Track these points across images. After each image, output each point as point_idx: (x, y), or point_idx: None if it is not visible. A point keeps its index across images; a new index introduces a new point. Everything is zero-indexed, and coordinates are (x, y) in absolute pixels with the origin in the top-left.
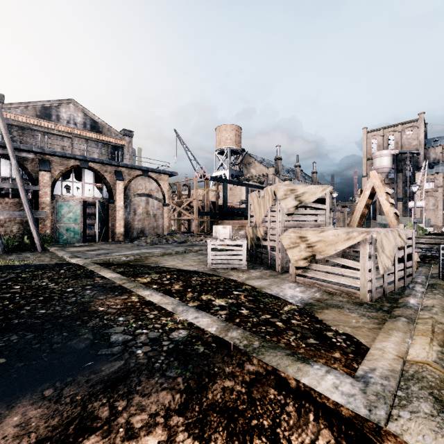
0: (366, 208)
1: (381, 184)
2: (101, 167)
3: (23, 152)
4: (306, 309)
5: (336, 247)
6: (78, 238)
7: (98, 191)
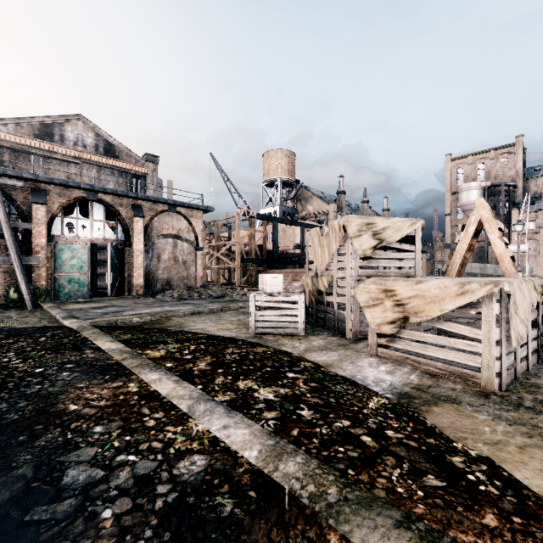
0: (468, 250)
1: (491, 216)
2: (115, 200)
3: (10, 179)
4: (403, 404)
5: (443, 305)
6: (85, 291)
7: (110, 231)
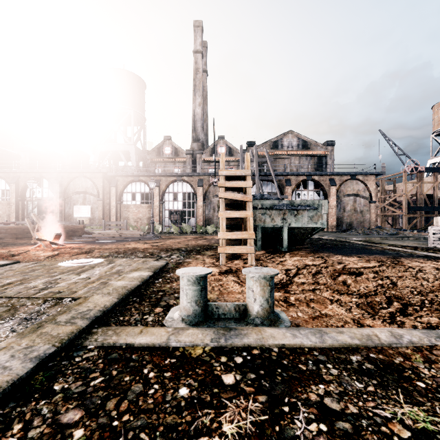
0: None
1: None
2: (319, 178)
3: (279, 177)
4: None
5: None
6: None
7: (316, 195)
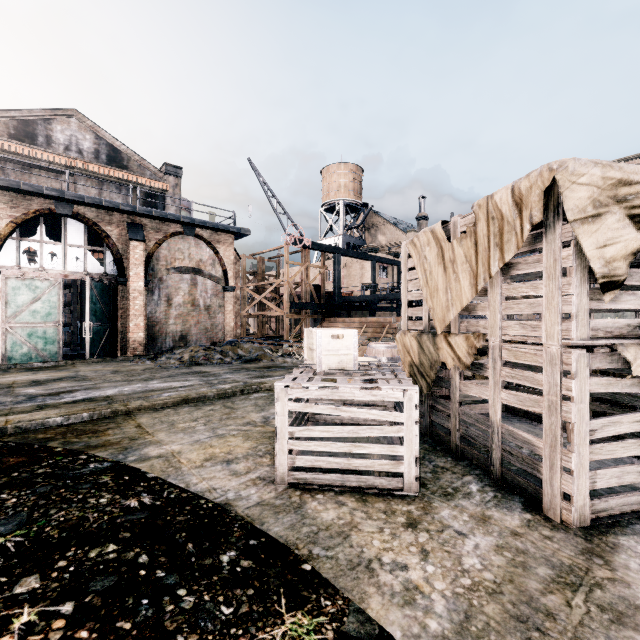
0: None
1: None
2: (100, 215)
3: None
4: None
5: None
6: (54, 350)
7: (95, 262)
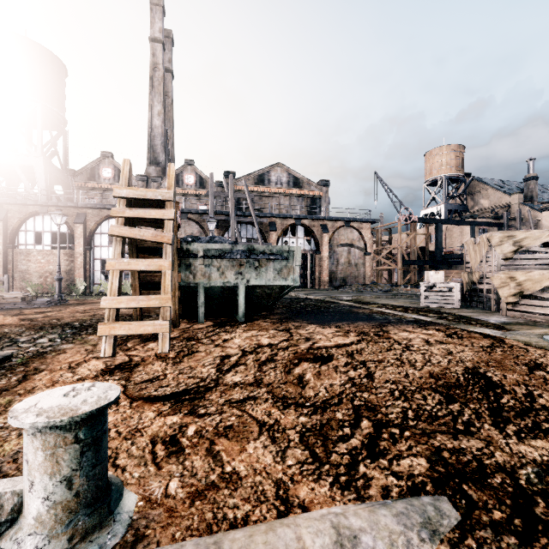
0: None
1: None
2: (310, 223)
3: (261, 219)
4: (502, 324)
5: (541, 284)
6: None
7: (307, 244)
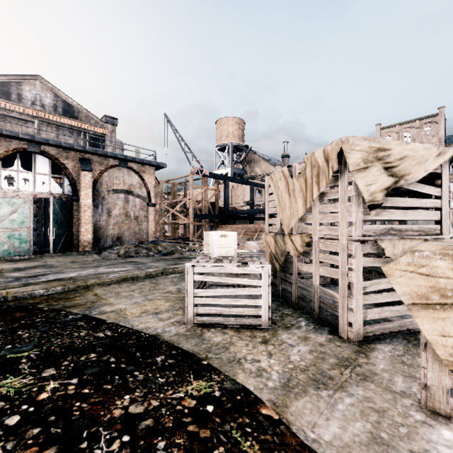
0: None
1: None
2: (60, 152)
3: None
4: None
5: None
6: (27, 248)
7: (56, 185)
